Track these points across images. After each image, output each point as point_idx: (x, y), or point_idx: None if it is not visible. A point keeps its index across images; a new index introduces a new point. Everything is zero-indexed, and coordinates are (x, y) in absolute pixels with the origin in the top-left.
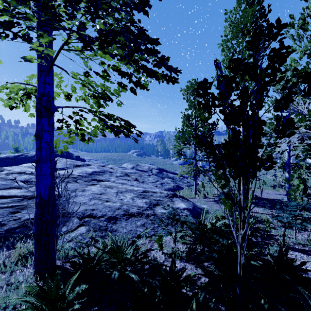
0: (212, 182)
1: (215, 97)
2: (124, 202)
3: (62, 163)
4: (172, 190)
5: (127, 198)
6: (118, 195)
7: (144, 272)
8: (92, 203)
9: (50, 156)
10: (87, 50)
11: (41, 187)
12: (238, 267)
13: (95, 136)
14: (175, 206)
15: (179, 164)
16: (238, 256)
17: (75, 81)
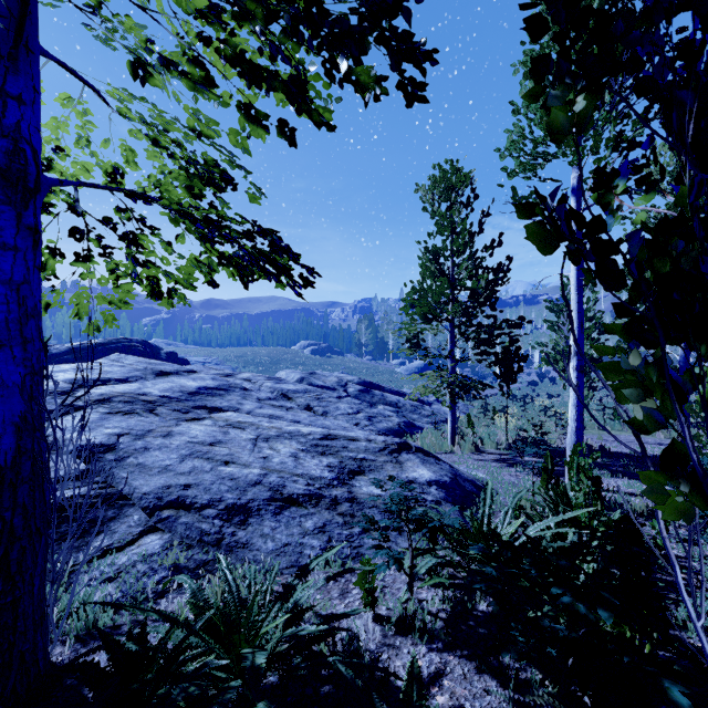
0: (583, 403)
1: (612, 29)
2: (271, 465)
3: (125, 366)
4: (396, 433)
5: (281, 456)
6: (257, 447)
7: (318, 689)
8: (187, 469)
9: (25, 328)
10: None
11: None
12: None
13: (191, 285)
14: (405, 476)
15: (410, 372)
16: None
17: (129, 129)
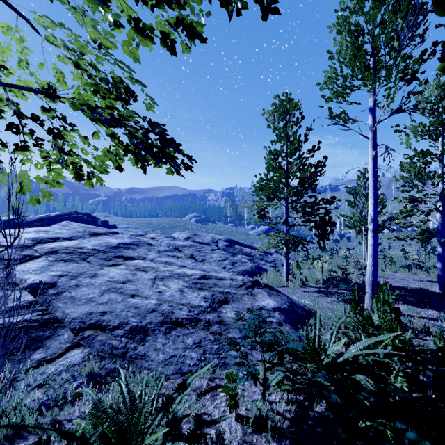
0: None
1: None
2: (164, 297)
3: (71, 229)
4: (250, 273)
5: (171, 291)
6: (155, 284)
7: None
8: (105, 300)
9: None
10: None
11: None
12: None
13: (104, 170)
14: (257, 305)
15: (258, 234)
16: None
17: (58, 55)
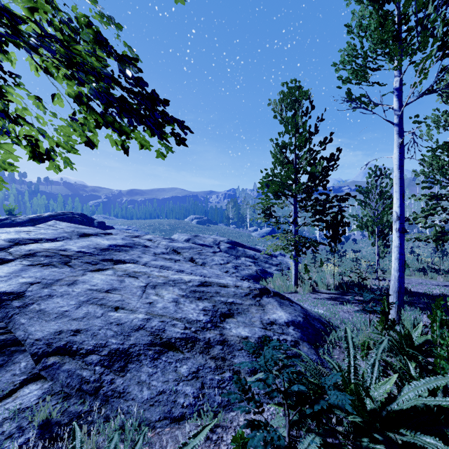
0: None
1: None
2: (155, 310)
3: (57, 229)
4: (255, 278)
5: (164, 301)
6: (145, 293)
7: None
8: (80, 315)
9: None
10: None
11: None
12: None
13: (72, 148)
14: (267, 318)
15: (261, 235)
16: None
17: None
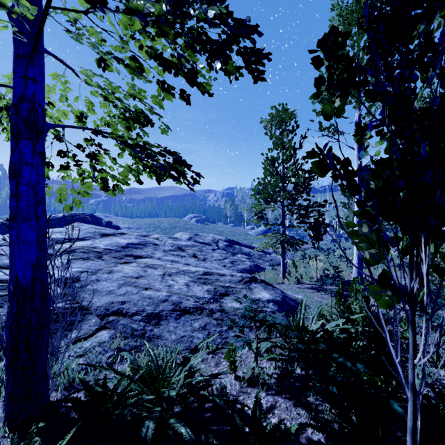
0: (342, 251)
1: (354, 65)
2: (173, 290)
3: (82, 230)
4: (249, 271)
5: (179, 285)
6: (164, 279)
7: (203, 415)
8: (123, 292)
9: (37, 210)
10: (97, 7)
11: (19, 265)
12: (408, 439)
13: (126, 183)
14: (254, 297)
15: (257, 234)
16: (409, 414)
17: (90, 91)
